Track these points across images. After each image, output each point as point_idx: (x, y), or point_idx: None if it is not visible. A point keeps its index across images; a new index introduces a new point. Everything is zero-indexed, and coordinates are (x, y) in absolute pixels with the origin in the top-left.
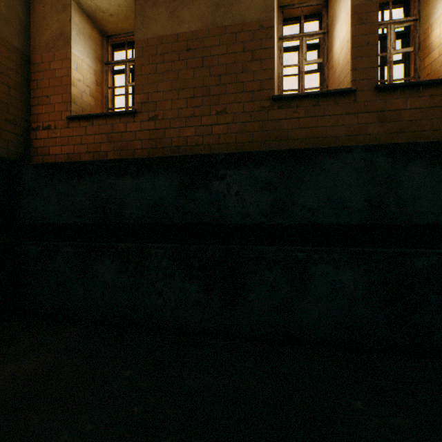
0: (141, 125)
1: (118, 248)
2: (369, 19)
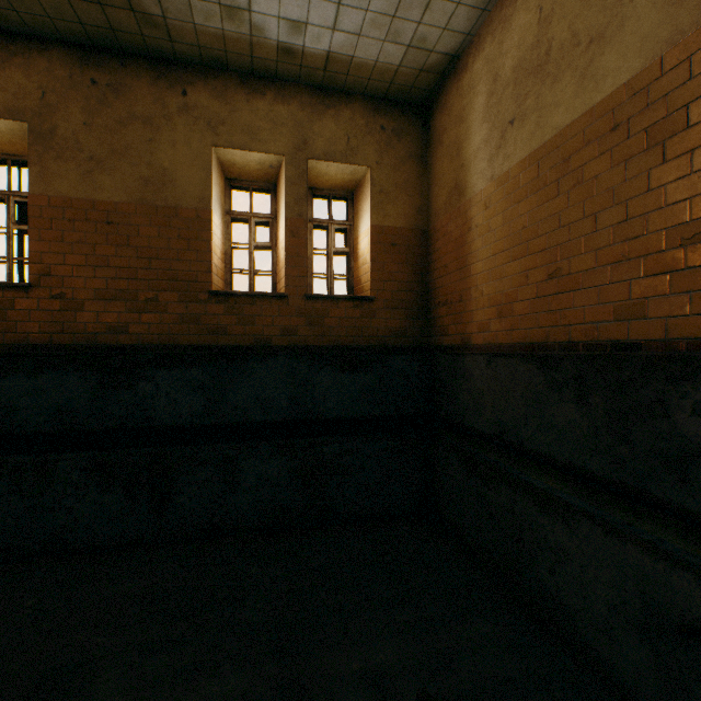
0: (40, 303)
1: (5, 465)
2: (300, 234)
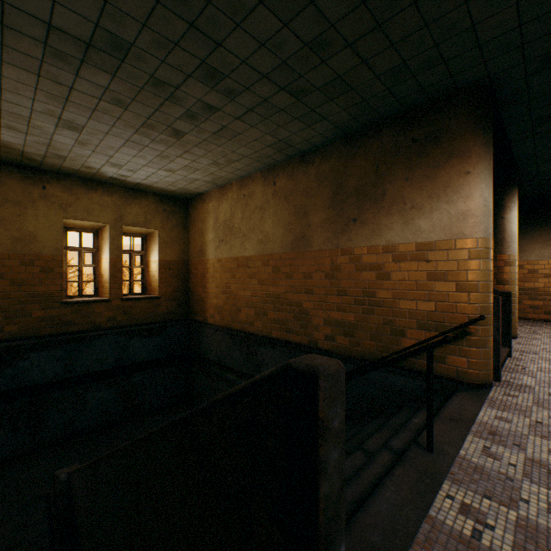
0: None
1: None
2: (119, 266)
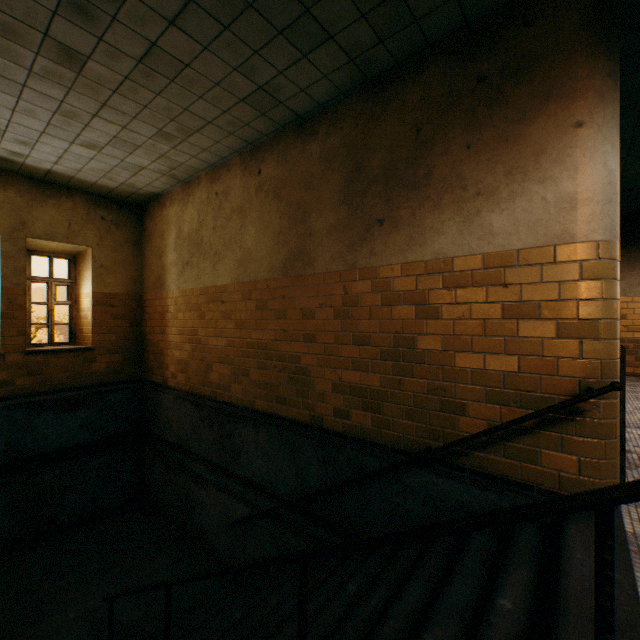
0: None
1: None
2: (19, 300)
